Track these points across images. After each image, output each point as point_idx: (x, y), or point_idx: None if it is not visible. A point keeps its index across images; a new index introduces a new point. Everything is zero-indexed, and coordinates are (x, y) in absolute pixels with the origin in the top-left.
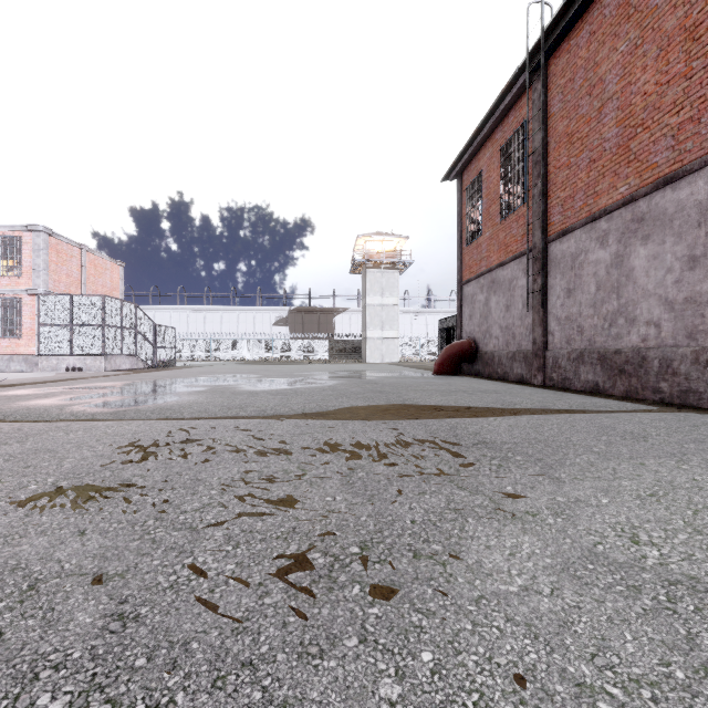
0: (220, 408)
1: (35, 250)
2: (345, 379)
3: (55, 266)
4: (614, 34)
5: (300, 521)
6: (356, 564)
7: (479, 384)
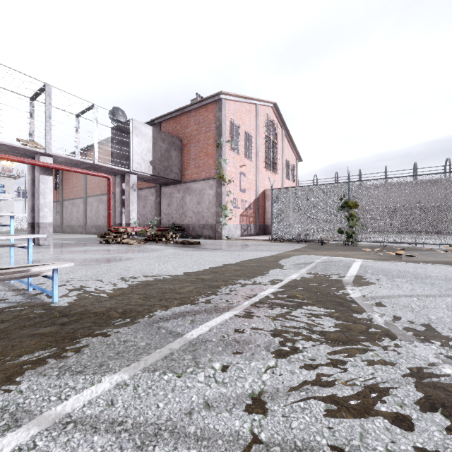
0: None
1: None
2: None
3: None
4: None
5: None
6: None
7: None
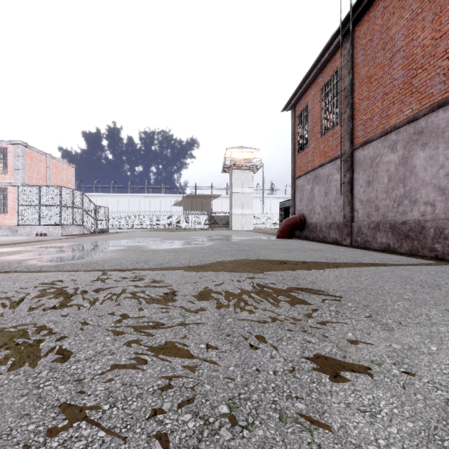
0: (131, 262)
1: (16, 156)
2: (218, 241)
3: (29, 167)
4: (401, 7)
5: (176, 372)
6: (225, 430)
7: (308, 244)
